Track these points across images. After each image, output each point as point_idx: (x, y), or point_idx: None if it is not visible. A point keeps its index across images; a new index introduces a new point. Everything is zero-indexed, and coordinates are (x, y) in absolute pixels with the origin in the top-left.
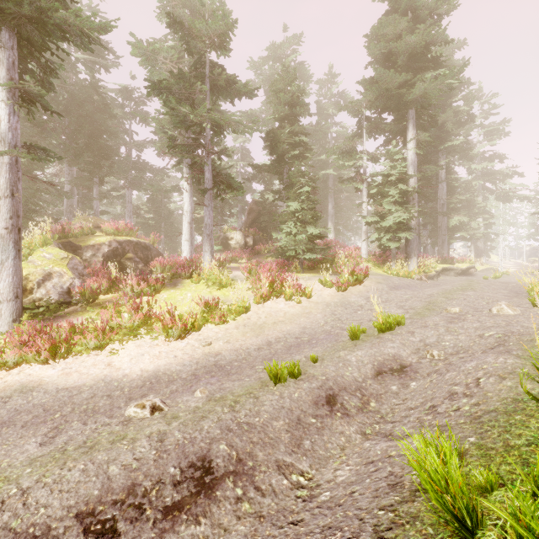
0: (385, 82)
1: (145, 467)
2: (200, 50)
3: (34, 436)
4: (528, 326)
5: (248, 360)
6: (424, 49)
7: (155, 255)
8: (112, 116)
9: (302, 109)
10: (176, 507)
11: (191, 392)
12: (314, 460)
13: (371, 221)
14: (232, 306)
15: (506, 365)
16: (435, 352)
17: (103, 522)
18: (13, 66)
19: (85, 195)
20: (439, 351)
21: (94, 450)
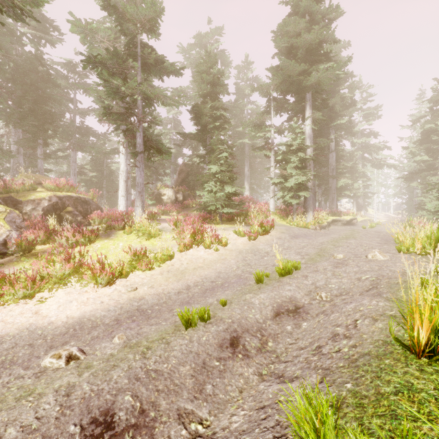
0: (288, 70)
1: (45, 427)
2: (132, 32)
3: None
4: (395, 270)
5: (168, 304)
6: (318, 45)
7: (94, 209)
8: (56, 86)
9: (222, 88)
10: None
11: (110, 338)
12: (214, 404)
13: (277, 182)
14: (157, 254)
15: (378, 307)
16: (323, 294)
17: None
18: None
19: (32, 155)
20: (326, 293)
21: None
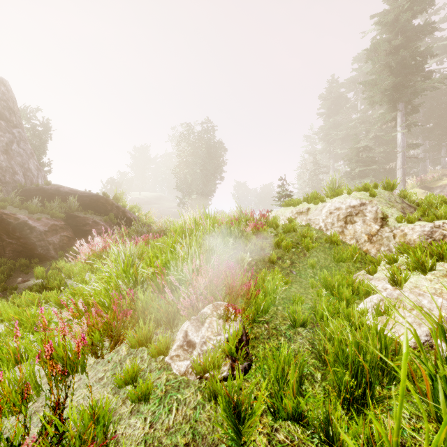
0: None
1: None
2: None
3: None
4: None
5: None
6: None
7: None
8: None
9: None
10: None
11: None
12: None
13: None
14: None
15: None
16: None
17: None
18: (402, 115)
19: (434, 156)
20: None
21: None
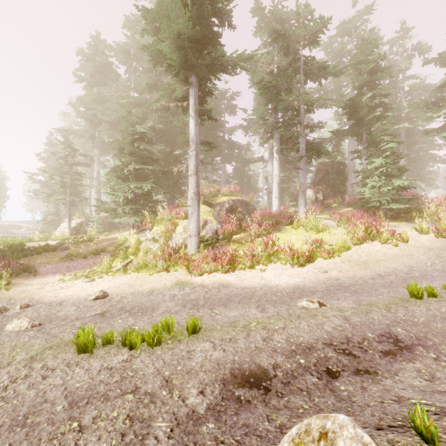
0: None
1: (348, 330)
2: (297, 50)
3: (250, 308)
4: None
5: (368, 285)
6: None
7: (252, 209)
8: (218, 113)
9: (384, 73)
10: (389, 353)
11: (336, 300)
12: None
13: None
14: (335, 245)
15: None
16: None
17: (342, 350)
18: (196, 96)
19: None
20: None
21: (302, 318)
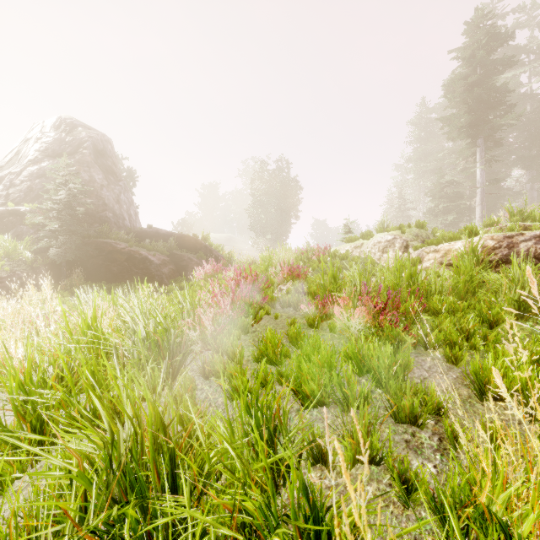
0: None
1: None
2: None
3: None
4: None
5: None
6: None
7: None
8: None
9: None
10: None
11: None
12: None
13: None
14: None
15: None
16: None
17: None
18: (482, 151)
19: None
20: None
21: None
